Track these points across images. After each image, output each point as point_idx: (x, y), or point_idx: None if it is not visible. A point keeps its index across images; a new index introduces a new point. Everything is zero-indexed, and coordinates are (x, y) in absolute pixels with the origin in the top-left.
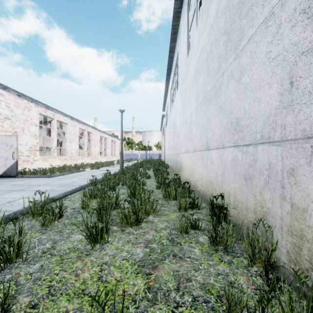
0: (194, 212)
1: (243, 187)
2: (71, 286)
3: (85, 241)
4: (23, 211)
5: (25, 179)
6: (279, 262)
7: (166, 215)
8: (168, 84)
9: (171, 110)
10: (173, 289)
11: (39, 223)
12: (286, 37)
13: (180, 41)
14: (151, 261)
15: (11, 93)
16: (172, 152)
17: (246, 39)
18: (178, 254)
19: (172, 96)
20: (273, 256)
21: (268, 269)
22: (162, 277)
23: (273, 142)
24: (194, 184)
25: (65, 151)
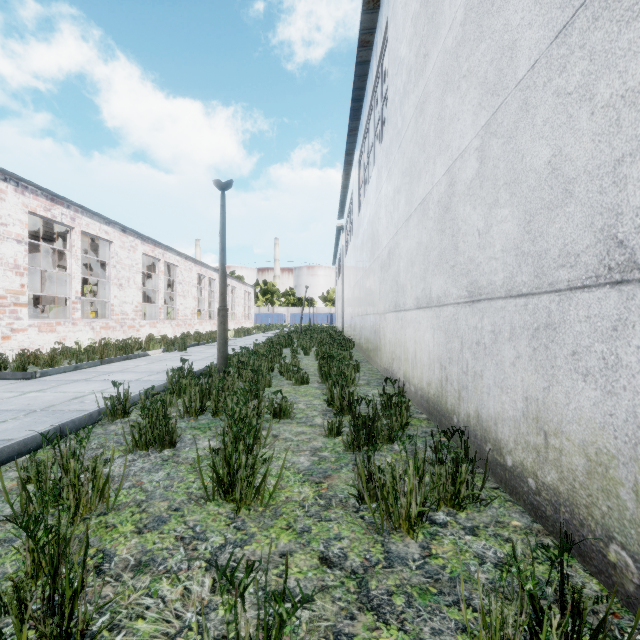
0: None
1: None
2: None
3: None
4: None
5: None
6: None
7: None
8: (354, 145)
9: (363, 205)
10: None
11: None
12: None
13: None
14: None
15: None
16: (364, 309)
17: None
18: None
19: (364, 169)
20: None
21: None
22: None
23: None
24: (472, 426)
25: (107, 307)
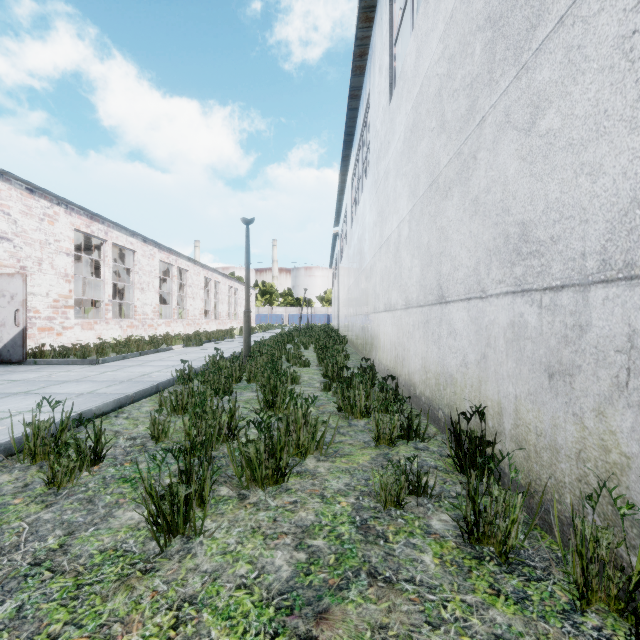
0: (412, 447)
1: (543, 393)
2: None
3: (147, 530)
4: (12, 445)
5: (41, 369)
6: None
7: (346, 457)
8: (347, 168)
9: (354, 223)
10: None
11: (41, 478)
12: None
13: (373, 71)
14: (311, 594)
15: (12, 184)
16: (355, 310)
17: (551, 21)
18: (381, 570)
19: (355, 192)
20: None
21: None
22: None
23: None
24: (406, 380)
25: (131, 308)
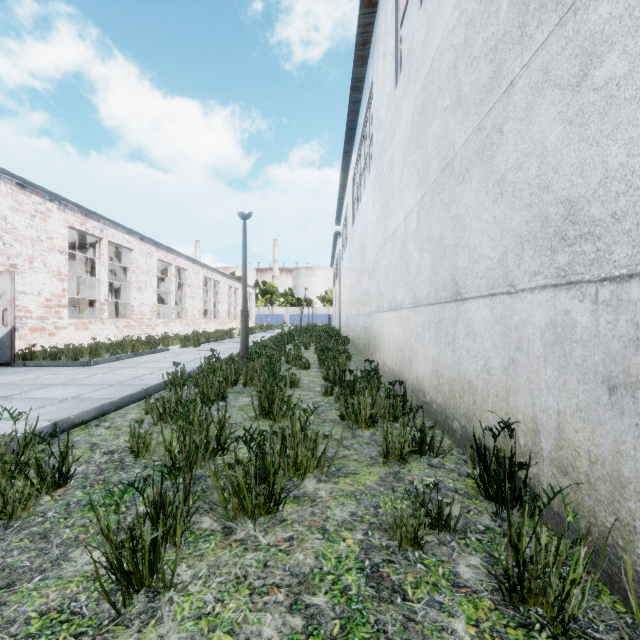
0: (425, 463)
1: (600, 410)
2: None
3: (106, 580)
4: None
5: (29, 371)
6: None
7: (351, 476)
8: (349, 164)
9: (356, 220)
10: None
11: None
12: None
13: (376, 59)
14: None
15: (2, 179)
16: (357, 310)
17: None
18: None
19: (357, 188)
20: None
21: None
22: None
23: None
24: (414, 384)
25: (128, 308)
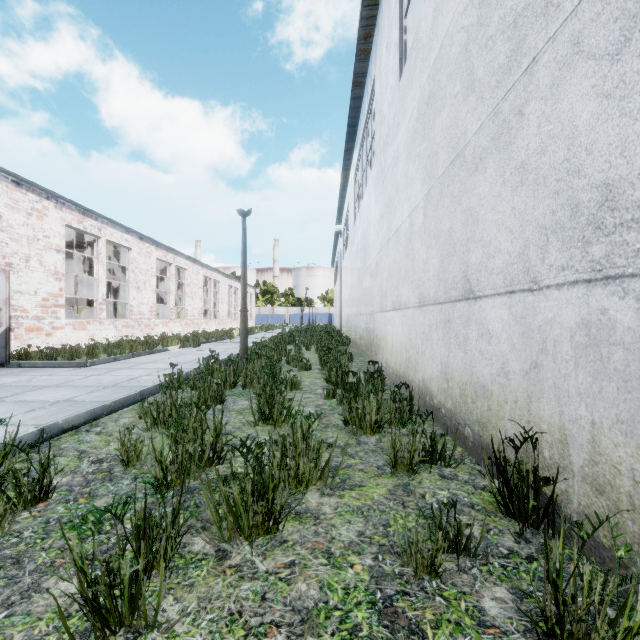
0: (437, 474)
1: None
2: None
3: (80, 617)
4: None
5: (24, 372)
6: None
7: (357, 489)
8: (350, 162)
9: (357, 218)
10: None
11: None
12: None
13: (379, 52)
14: None
15: None
16: (359, 310)
17: None
18: None
19: (358, 186)
20: None
21: None
22: None
23: None
24: (420, 387)
25: (127, 308)
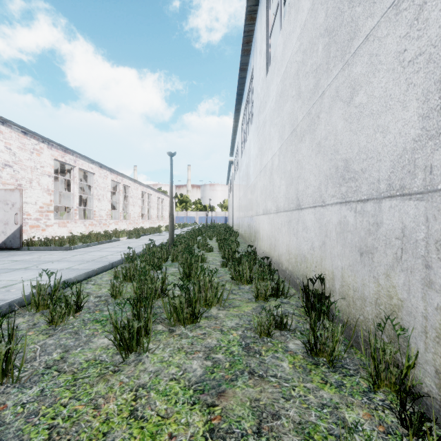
0: (279, 301)
1: (357, 265)
2: (85, 427)
3: (113, 349)
4: (22, 300)
5: (33, 253)
6: (420, 387)
7: (237, 307)
8: (239, 117)
9: (243, 154)
10: (252, 432)
11: (44, 319)
12: (434, 23)
13: (255, 53)
14: (215, 383)
15: (12, 129)
16: (244, 214)
17: (361, 37)
18: (257, 371)
19: (244, 133)
20: (410, 377)
21: (405, 400)
22: (232, 410)
23: (410, 194)
24: (277, 259)
25: (92, 212)
